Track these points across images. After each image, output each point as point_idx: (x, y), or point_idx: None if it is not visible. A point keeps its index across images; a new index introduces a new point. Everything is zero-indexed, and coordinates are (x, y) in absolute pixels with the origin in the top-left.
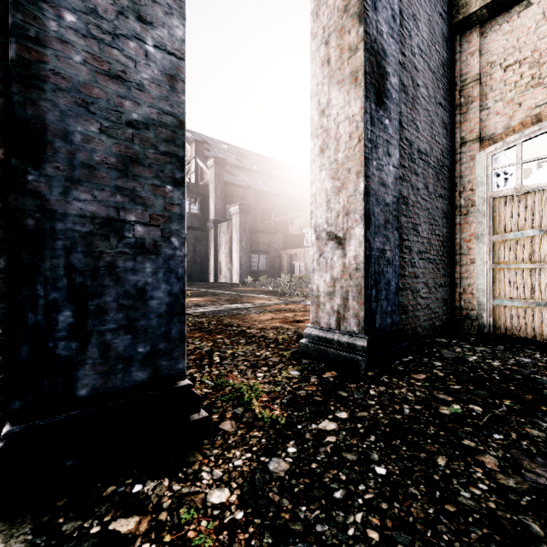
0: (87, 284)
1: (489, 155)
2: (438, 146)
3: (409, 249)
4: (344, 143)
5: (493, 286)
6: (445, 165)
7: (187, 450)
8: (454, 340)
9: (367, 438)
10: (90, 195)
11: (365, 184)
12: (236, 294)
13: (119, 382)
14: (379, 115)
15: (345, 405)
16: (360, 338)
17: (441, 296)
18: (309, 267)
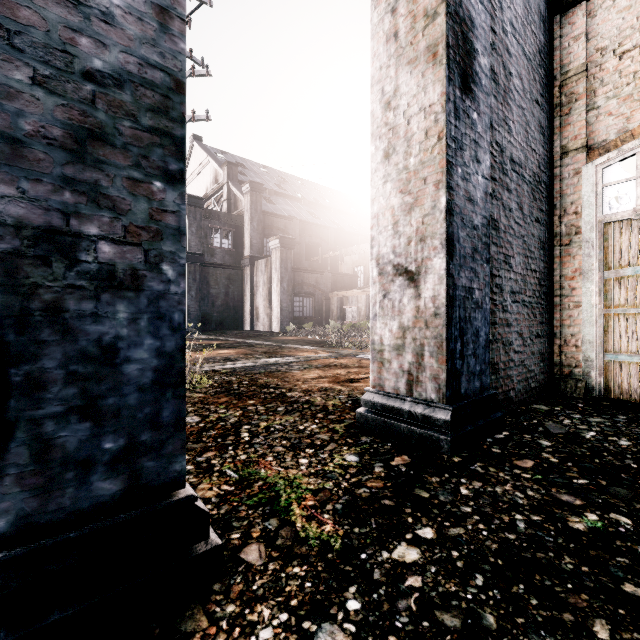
0: (8, 339)
1: (599, 167)
2: (535, 156)
3: (500, 288)
4: (417, 143)
5: (604, 337)
6: (542, 181)
7: (185, 606)
8: (557, 407)
9: (471, 579)
10: (13, 188)
11: (447, 198)
12: (275, 345)
13: (68, 501)
14: (466, 106)
15: (429, 514)
16: (440, 408)
17: (537, 349)
18: (363, 313)
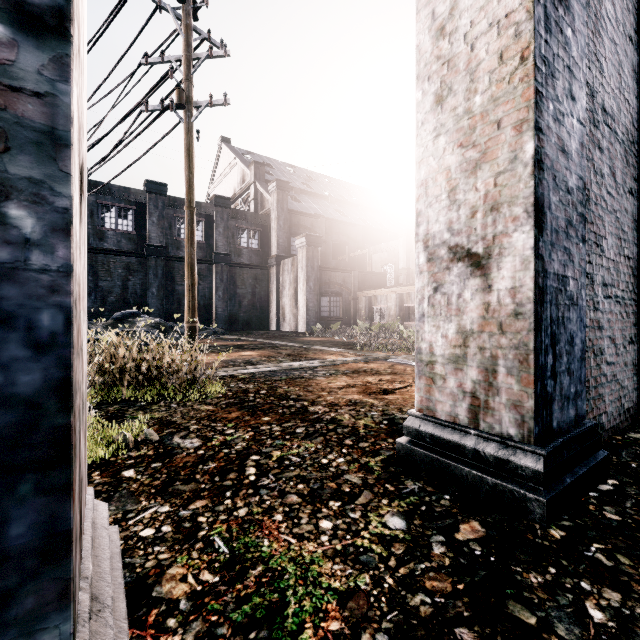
0: None
1: None
2: (628, 108)
3: (591, 278)
4: (486, 73)
5: None
6: (636, 142)
7: None
8: None
9: None
10: None
11: (536, 143)
12: (301, 346)
13: None
14: (558, 16)
15: None
16: (525, 451)
17: (631, 359)
18: (393, 313)
